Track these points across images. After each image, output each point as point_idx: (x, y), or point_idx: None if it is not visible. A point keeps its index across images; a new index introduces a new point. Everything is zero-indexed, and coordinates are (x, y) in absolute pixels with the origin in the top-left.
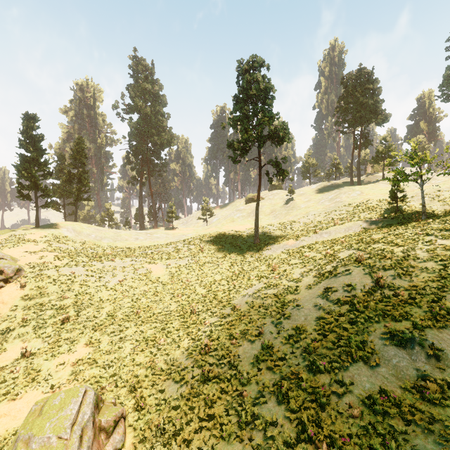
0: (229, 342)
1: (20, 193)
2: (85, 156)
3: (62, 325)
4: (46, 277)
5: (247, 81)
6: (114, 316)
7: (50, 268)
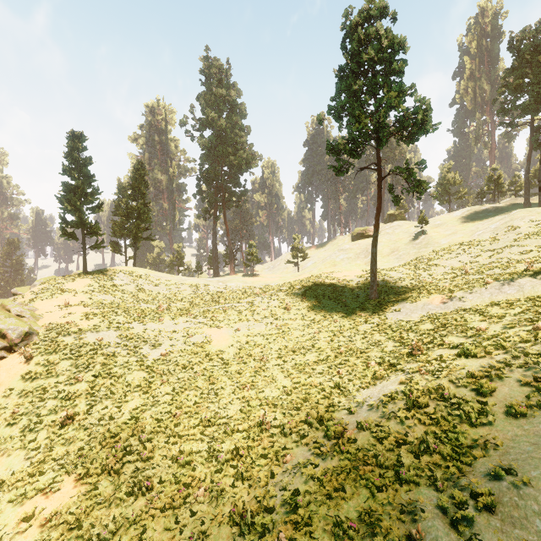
0: None
1: (63, 230)
2: (146, 185)
3: (61, 428)
4: (62, 345)
5: (358, 42)
6: (139, 418)
7: (72, 332)
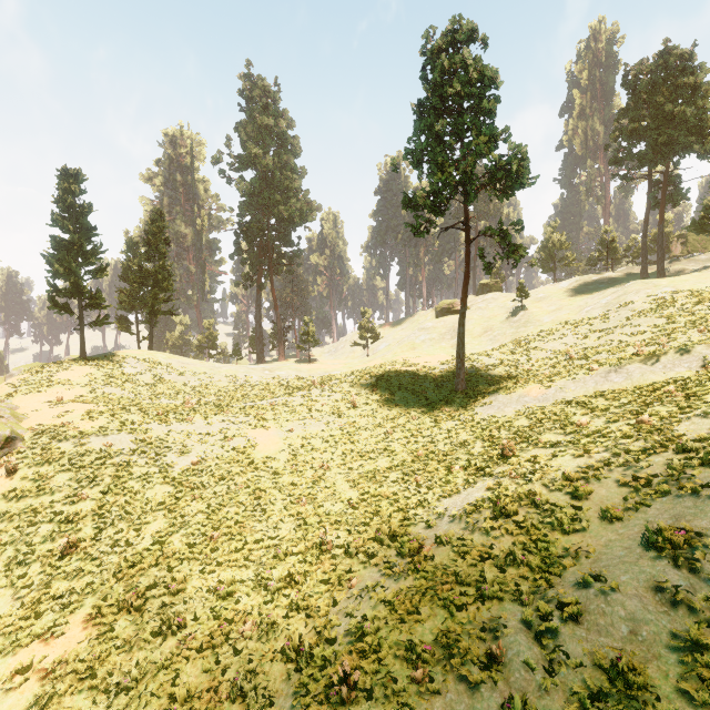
0: (406, 668)
1: (53, 301)
2: (166, 241)
3: (61, 559)
4: (57, 453)
5: (442, 71)
6: (165, 543)
7: (70, 436)
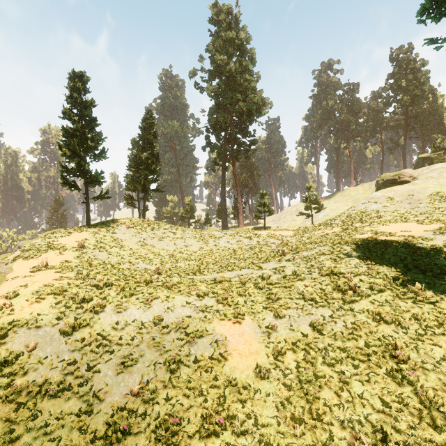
0: None
1: (62, 178)
2: (155, 135)
3: None
4: None
5: None
6: None
7: None
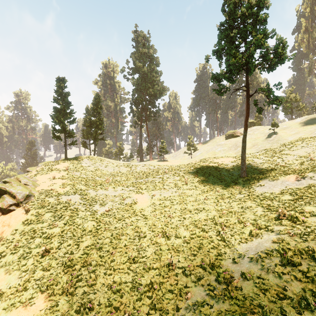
0: None
1: (53, 134)
2: (101, 107)
3: (42, 257)
4: (47, 203)
5: (234, 4)
6: (89, 254)
7: (53, 195)
